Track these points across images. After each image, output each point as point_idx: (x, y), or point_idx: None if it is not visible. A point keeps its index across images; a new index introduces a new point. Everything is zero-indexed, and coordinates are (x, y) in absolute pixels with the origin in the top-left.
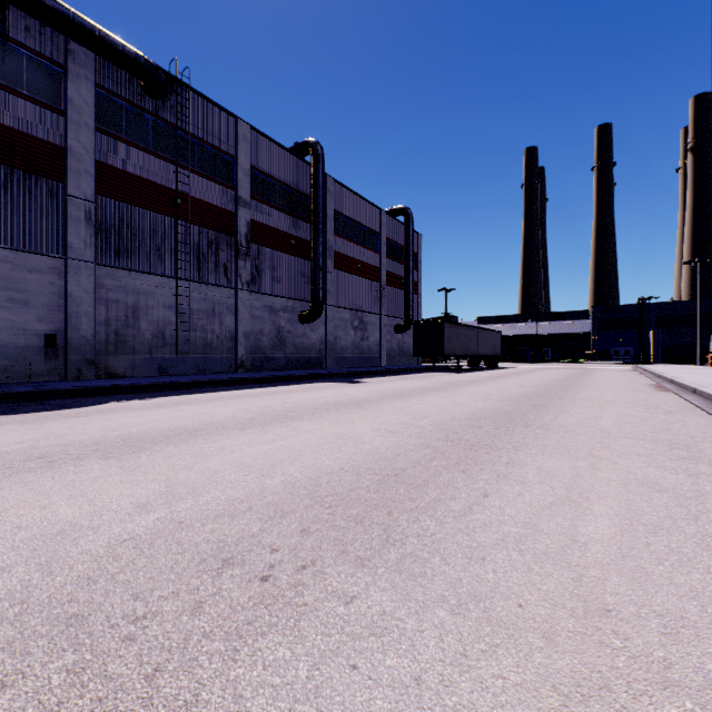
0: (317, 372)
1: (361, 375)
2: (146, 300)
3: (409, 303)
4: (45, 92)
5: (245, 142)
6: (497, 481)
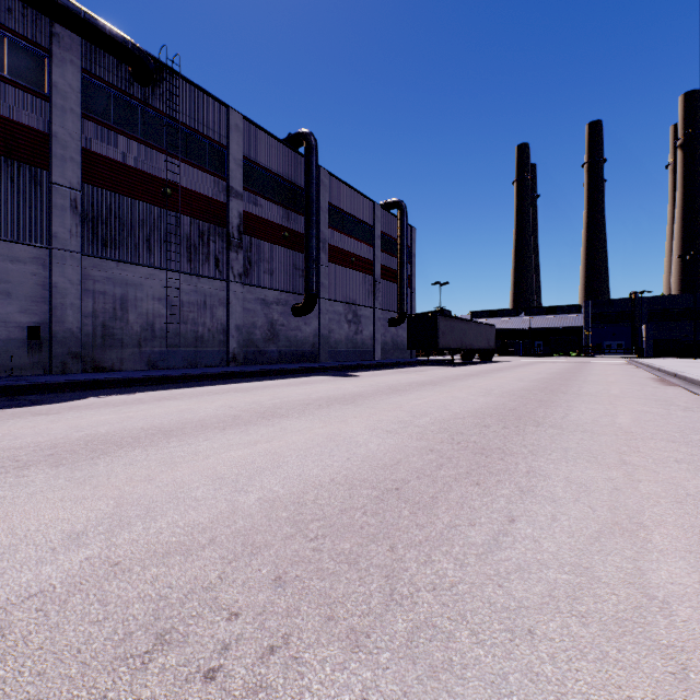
0: (310, 365)
1: (354, 369)
2: (134, 292)
3: (403, 296)
4: (28, 76)
5: (237, 132)
6: (522, 498)
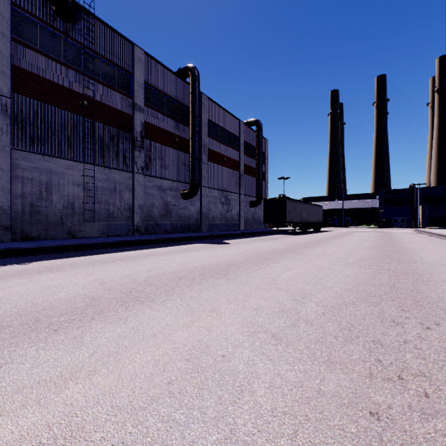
0: (194, 234)
1: (226, 237)
2: (57, 179)
3: (260, 186)
4: None
5: (140, 63)
6: None
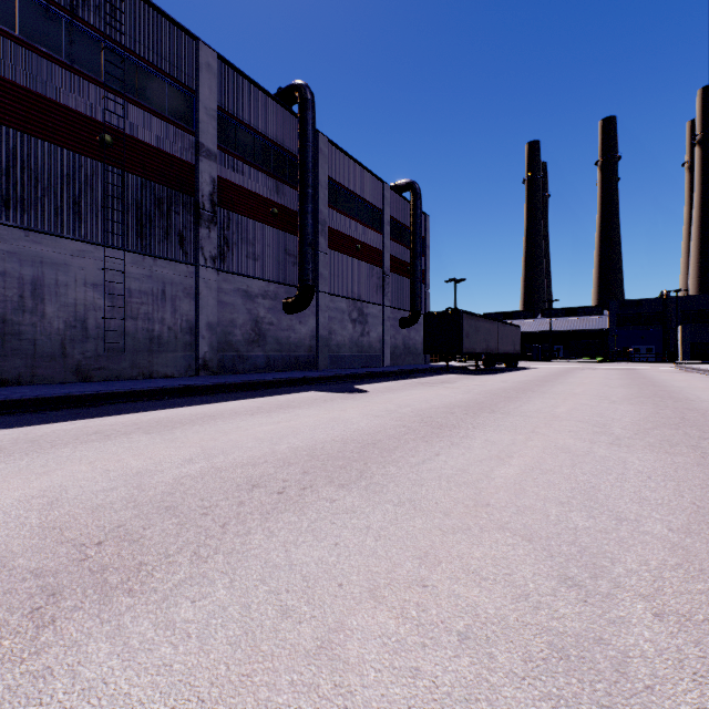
0: (304, 374)
1: (360, 378)
2: (55, 274)
3: (417, 292)
4: None
5: (209, 74)
6: None
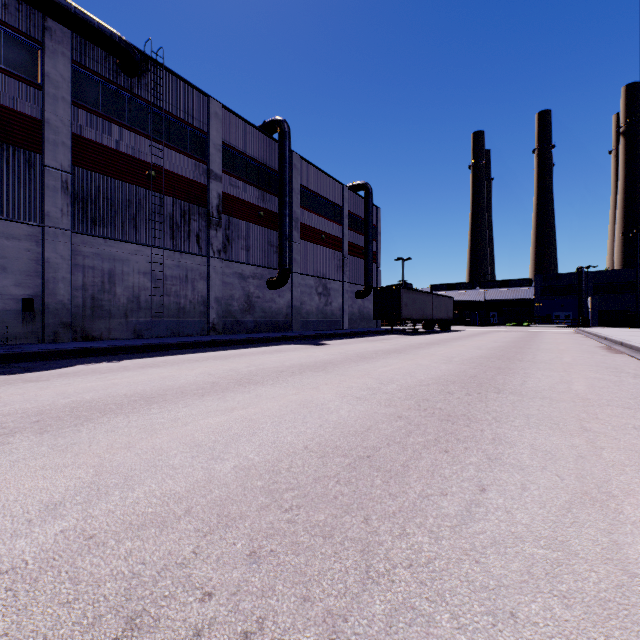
0: (284, 334)
1: (324, 337)
2: (121, 267)
3: (369, 271)
4: (22, 67)
5: (216, 120)
6: (490, 465)
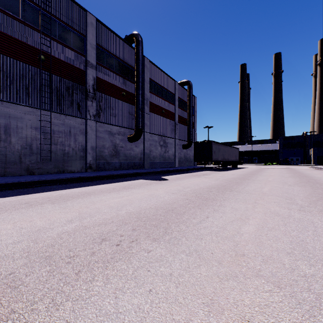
0: (137, 171)
1: (164, 173)
2: (16, 123)
3: (190, 132)
4: None
5: (92, 27)
6: None
